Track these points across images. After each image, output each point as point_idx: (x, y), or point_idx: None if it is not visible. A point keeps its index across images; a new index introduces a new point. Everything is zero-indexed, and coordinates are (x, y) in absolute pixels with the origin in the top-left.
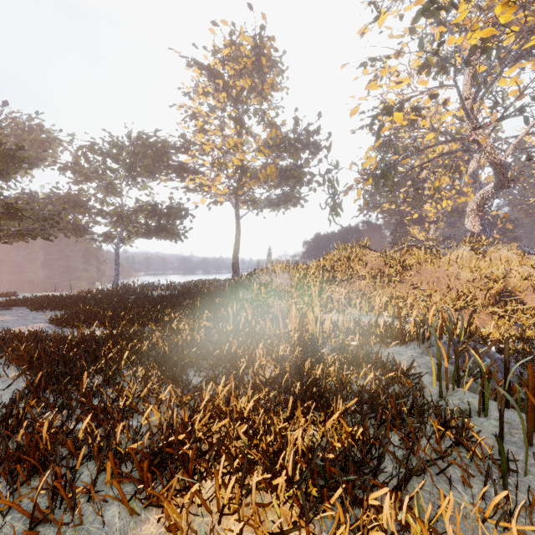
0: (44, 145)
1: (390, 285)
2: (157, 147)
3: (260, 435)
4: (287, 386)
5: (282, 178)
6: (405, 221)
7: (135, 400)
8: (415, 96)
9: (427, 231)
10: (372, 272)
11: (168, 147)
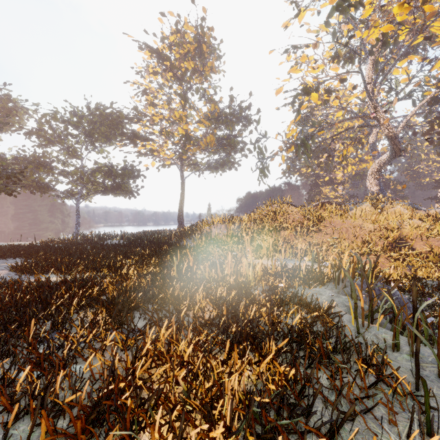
0: (11, 113)
1: (308, 234)
2: (113, 117)
3: (199, 380)
4: (225, 327)
5: (220, 146)
6: (318, 183)
7: (82, 345)
8: (328, 80)
9: (336, 190)
10: (294, 224)
11: (122, 117)
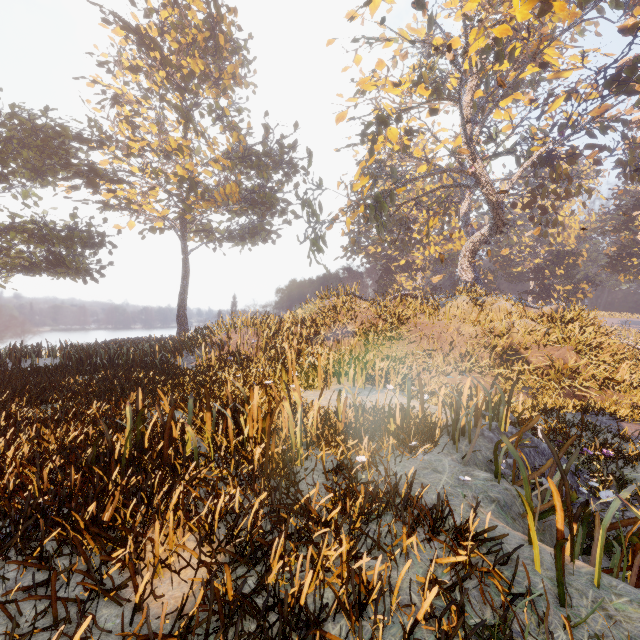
0: None
1: (385, 343)
2: (48, 133)
3: None
4: None
5: (248, 203)
6: (391, 268)
7: None
8: (414, 107)
9: (414, 279)
10: (363, 327)
11: (68, 136)
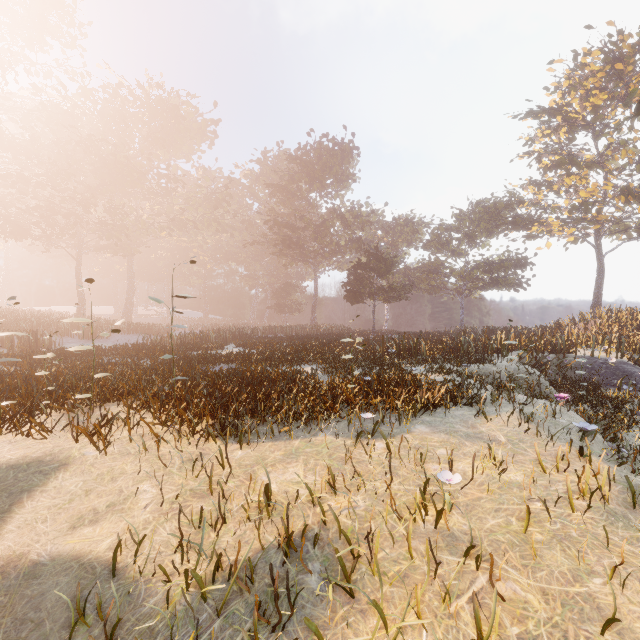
0: (415, 232)
1: None
2: (491, 210)
3: None
4: None
5: None
6: None
7: None
8: None
9: None
10: None
11: (501, 207)
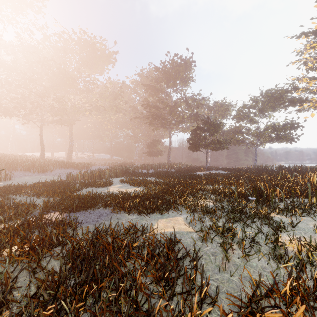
0: (226, 110)
1: None
2: (276, 95)
3: None
4: None
5: None
6: None
7: None
8: None
9: None
10: None
11: (283, 92)
